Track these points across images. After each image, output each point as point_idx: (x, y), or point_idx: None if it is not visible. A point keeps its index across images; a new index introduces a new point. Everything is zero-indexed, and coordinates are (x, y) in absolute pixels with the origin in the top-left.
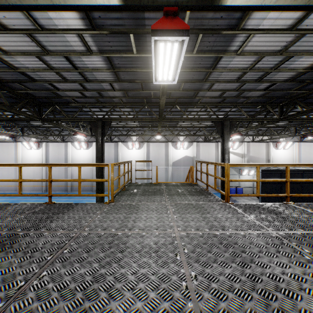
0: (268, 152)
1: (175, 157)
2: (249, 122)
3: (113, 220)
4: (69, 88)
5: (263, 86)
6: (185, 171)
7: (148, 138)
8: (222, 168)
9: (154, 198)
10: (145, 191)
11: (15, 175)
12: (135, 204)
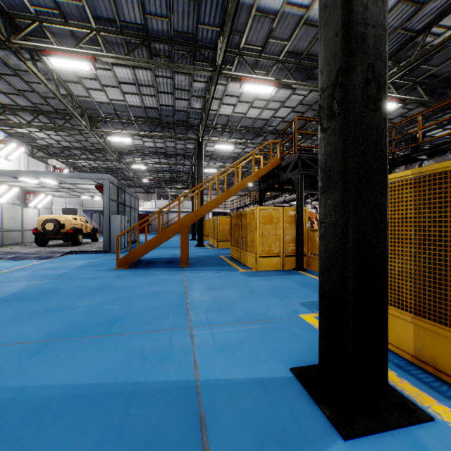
0: None
1: None
2: None
3: None
4: None
5: None
6: None
7: None
8: None
9: None
10: None
11: None
12: None
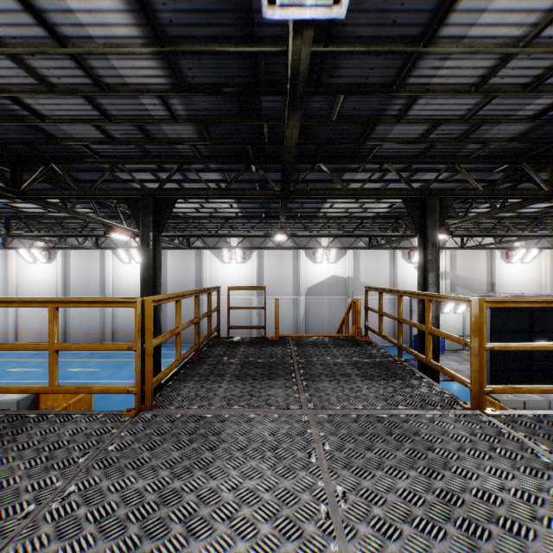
0: (492, 269)
1: (313, 278)
2: (469, 205)
3: (109, 520)
4: (68, 115)
5: (533, 107)
6: (331, 306)
7: (261, 242)
8: (422, 304)
9: (270, 392)
10: (246, 363)
11: (5, 312)
12: (213, 416)
